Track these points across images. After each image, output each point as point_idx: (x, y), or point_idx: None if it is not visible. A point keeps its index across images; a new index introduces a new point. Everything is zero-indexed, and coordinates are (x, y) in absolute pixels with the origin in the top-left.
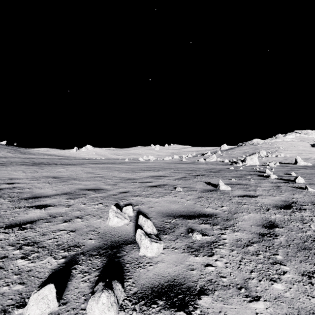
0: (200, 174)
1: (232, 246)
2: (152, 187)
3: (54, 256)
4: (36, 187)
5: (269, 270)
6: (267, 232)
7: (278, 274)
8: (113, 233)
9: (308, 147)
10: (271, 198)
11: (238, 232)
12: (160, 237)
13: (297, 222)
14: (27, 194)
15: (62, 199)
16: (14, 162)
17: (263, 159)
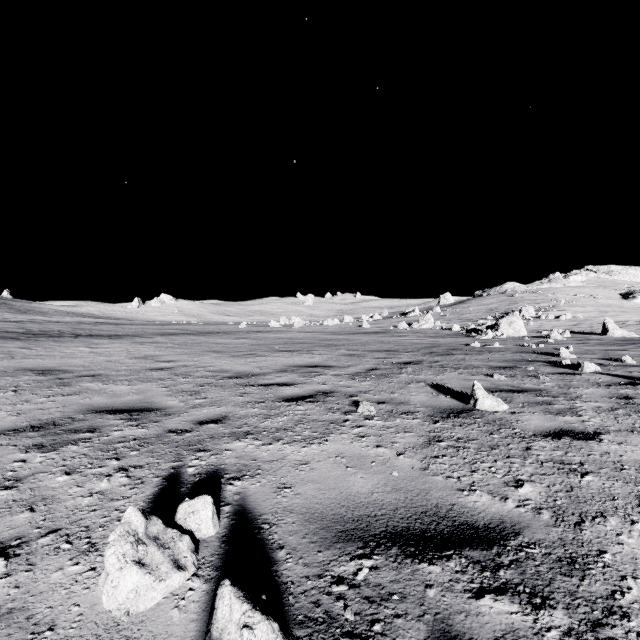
0: (409, 360)
1: None
2: (294, 401)
3: None
4: None
5: None
6: None
7: None
8: None
9: (617, 299)
10: None
11: None
12: None
13: None
14: None
15: (12, 451)
16: None
17: (531, 323)
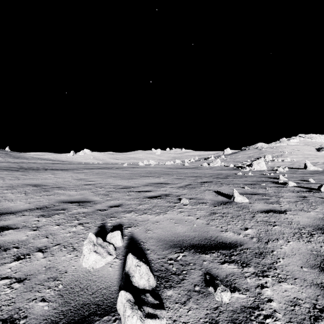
0: (206, 181)
1: (290, 321)
2: (152, 198)
3: None
4: (5, 199)
5: None
6: None
7: None
8: (85, 285)
9: (314, 151)
10: (304, 214)
11: (287, 281)
12: (161, 296)
13: None
14: None
15: (32, 217)
16: None
17: (269, 163)
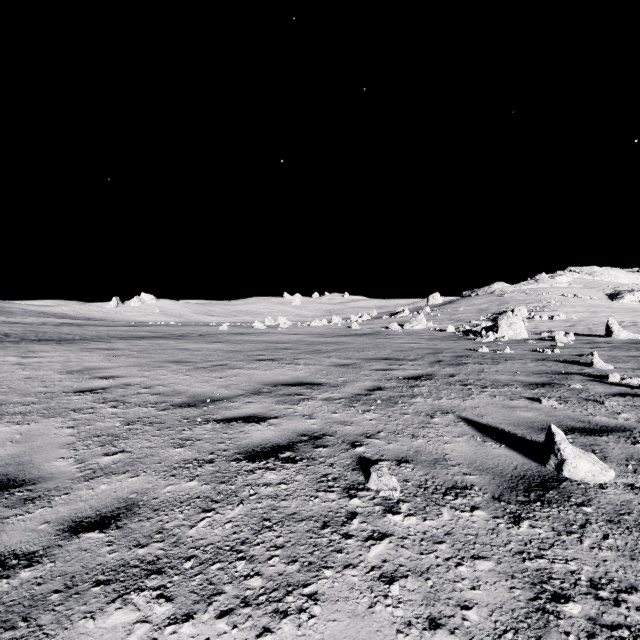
0: (417, 374)
1: None
2: (262, 458)
3: None
4: None
5: None
6: None
7: None
8: None
9: (604, 300)
10: None
11: None
12: None
13: None
14: None
15: None
16: None
17: (526, 324)
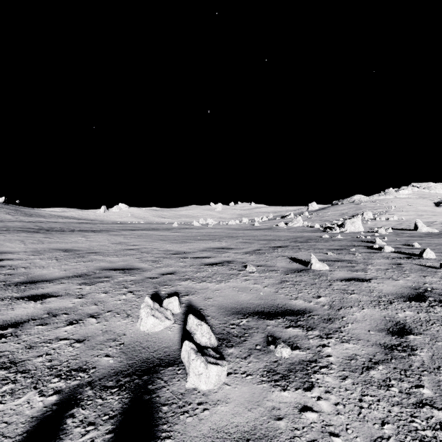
0: (280, 245)
1: (343, 370)
2: (211, 265)
3: (40, 389)
4: (35, 266)
5: (415, 419)
6: (397, 343)
7: (432, 429)
8: (146, 344)
9: (431, 206)
10: (392, 282)
11: (350, 342)
12: (222, 353)
13: (441, 325)
14: (20, 276)
15: (73, 285)
16: (12, 228)
17: (369, 223)
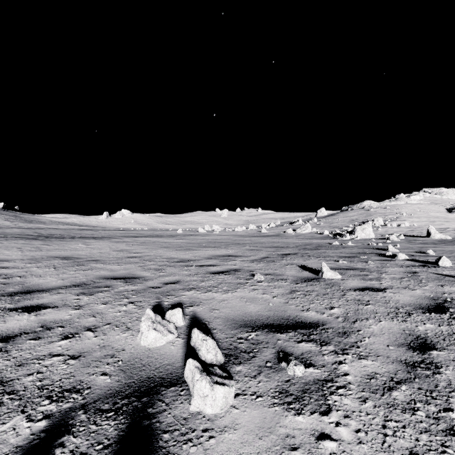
0: (289, 253)
1: (362, 391)
2: (217, 274)
3: (28, 413)
4: (32, 275)
5: (447, 450)
6: (419, 359)
7: None
8: (147, 361)
9: (443, 212)
10: (408, 292)
11: (368, 358)
12: (230, 371)
13: None
14: (15, 286)
15: (70, 295)
16: (10, 235)
17: (379, 229)
